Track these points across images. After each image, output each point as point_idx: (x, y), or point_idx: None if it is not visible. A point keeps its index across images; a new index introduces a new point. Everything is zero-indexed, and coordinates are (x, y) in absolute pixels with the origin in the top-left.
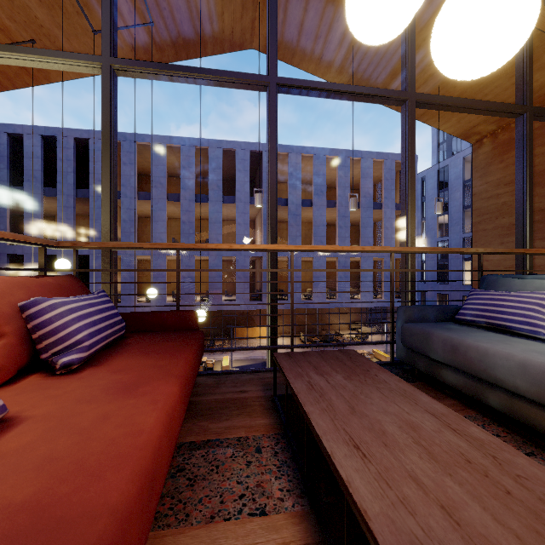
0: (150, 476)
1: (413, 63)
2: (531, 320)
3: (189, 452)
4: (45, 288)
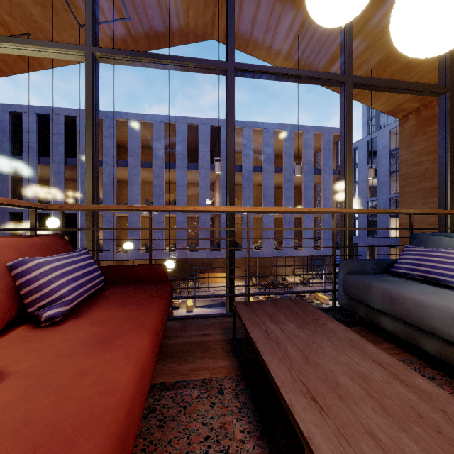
0: (122, 438)
1: (350, 50)
2: None
3: (159, 393)
4: (33, 247)
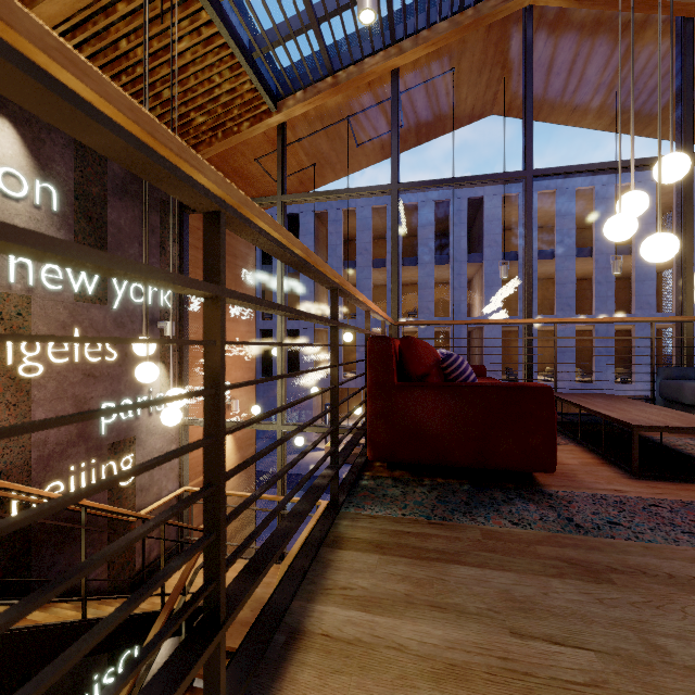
0: None
1: (690, 123)
2: None
3: None
4: None
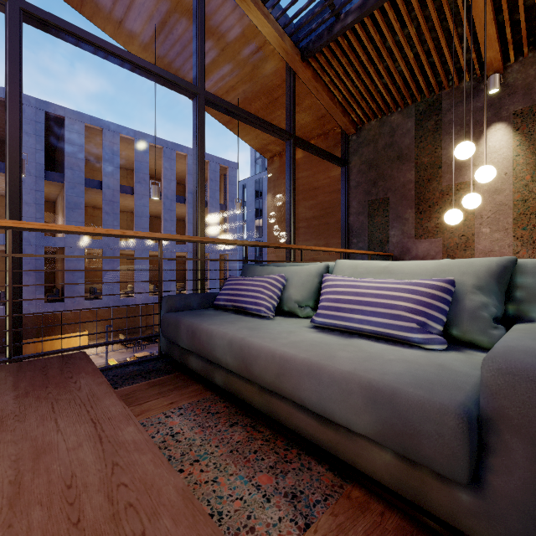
0: None
1: (203, 61)
2: (257, 300)
3: None
4: None
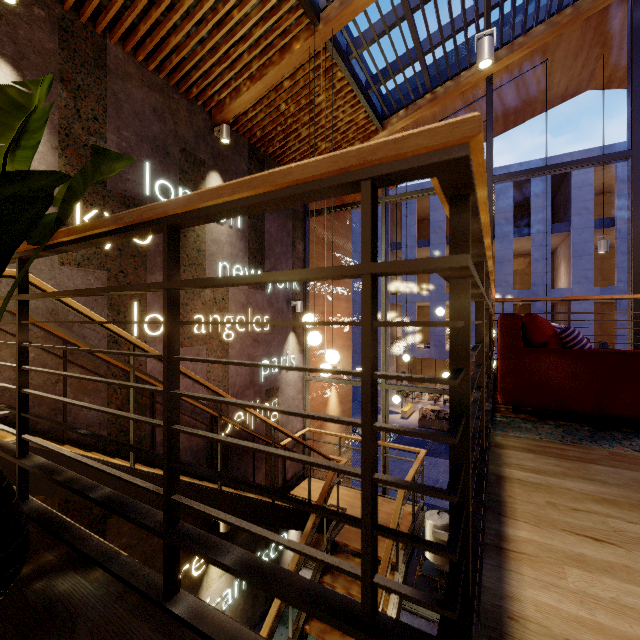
0: None
1: None
2: None
3: None
4: None
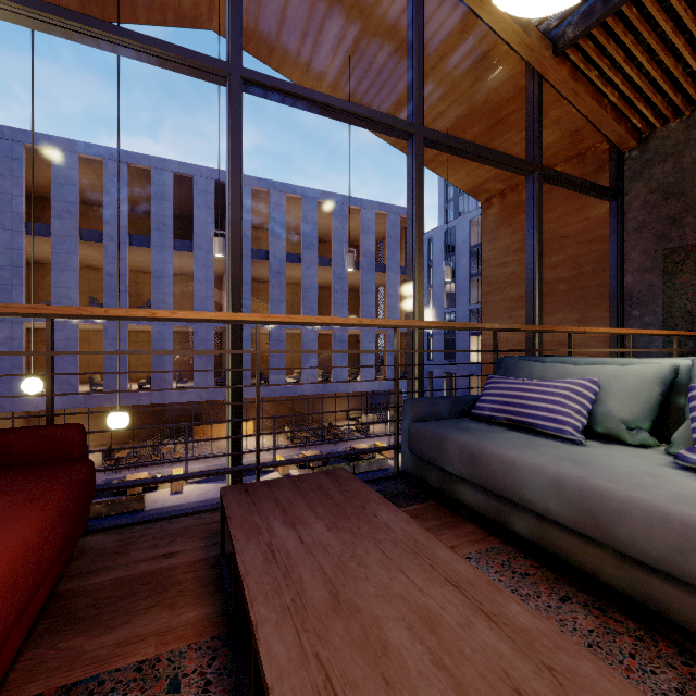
0: None
1: (421, 89)
2: (557, 416)
3: None
4: None
